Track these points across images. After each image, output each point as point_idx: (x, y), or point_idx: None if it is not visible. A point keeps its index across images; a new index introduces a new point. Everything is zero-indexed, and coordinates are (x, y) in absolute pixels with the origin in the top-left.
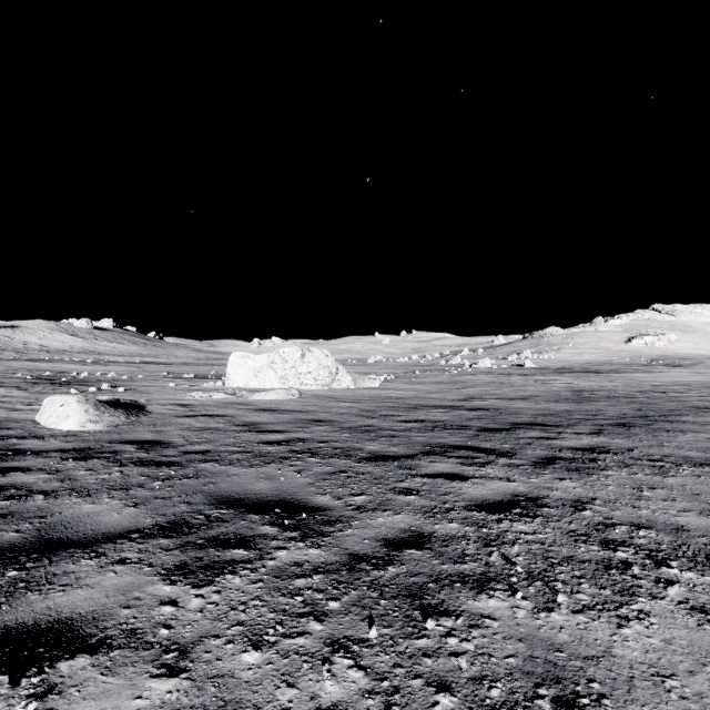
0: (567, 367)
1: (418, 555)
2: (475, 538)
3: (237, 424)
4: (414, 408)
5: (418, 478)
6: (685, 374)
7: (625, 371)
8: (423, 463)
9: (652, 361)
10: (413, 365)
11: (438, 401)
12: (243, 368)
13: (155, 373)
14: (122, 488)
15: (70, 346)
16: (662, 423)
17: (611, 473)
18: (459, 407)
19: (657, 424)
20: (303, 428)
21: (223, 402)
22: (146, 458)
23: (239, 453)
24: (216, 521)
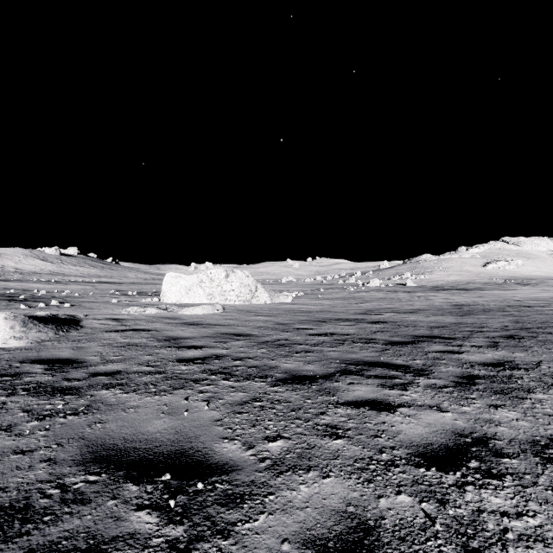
0: (440, 286)
1: None
2: (443, 531)
3: (160, 339)
4: (323, 322)
5: (341, 409)
6: (535, 291)
7: (486, 288)
8: (342, 385)
9: (506, 280)
10: (317, 284)
11: (342, 314)
12: (176, 287)
13: (105, 290)
14: None
15: (40, 269)
16: (544, 335)
17: (541, 396)
18: (362, 320)
19: (540, 336)
20: (221, 343)
21: (154, 316)
22: (46, 383)
23: (149, 374)
24: (72, 503)
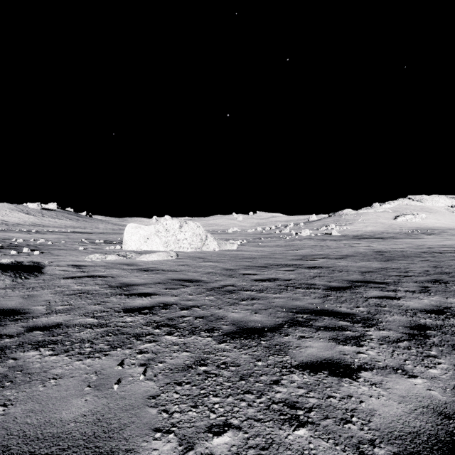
0: (360, 235)
1: None
2: None
3: (113, 286)
4: (265, 267)
5: (297, 374)
6: (440, 239)
7: (399, 237)
8: (292, 340)
9: (413, 231)
10: (258, 234)
11: (282, 260)
12: (136, 236)
13: (76, 239)
14: None
15: (24, 221)
16: None
17: None
18: (300, 266)
19: None
20: (171, 290)
21: (113, 262)
22: None
23: (90, 327)
24: None
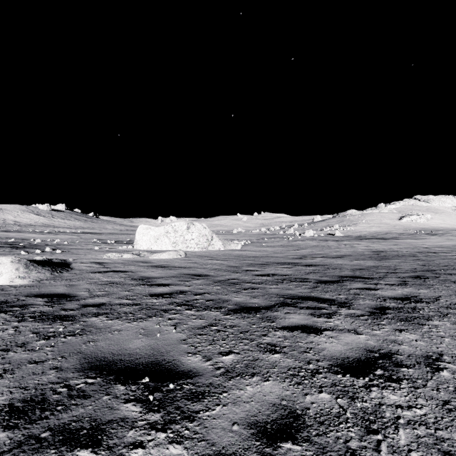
0: (363, 236)
1: (297, 453)
2: (352, 418)
3: (135, 278)
4: (266, 265)
5: (279, 332)
6: (441, 240)
7: (401, 238)
8: (280, 314)
9: (417, 231)
10: (262, 234)
11: (282, 259)
12: (146, 236)
13: (88, 239)
14: (3, 349)
15: (35, 222)
16: (445, 275)
17: (437, 323)
18: (298, 264)
19: (442, 276)
20: (184, 282)
21: (129, 260)
22: (48, 312)
23: (128, 305)
24: (77, 397)
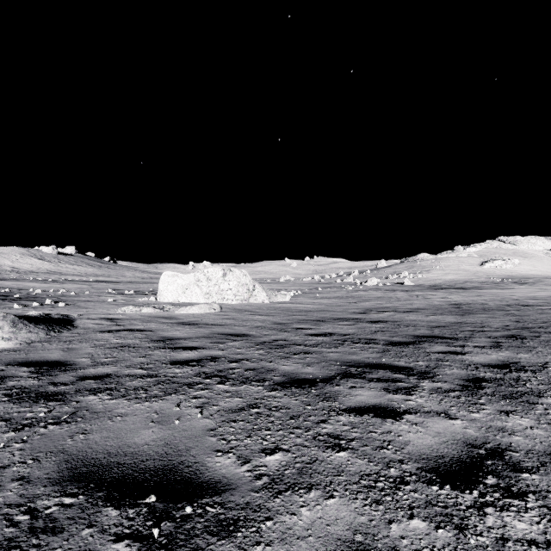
0: (437, 285)
1: None
2: None
3: (154, 339)
4: (321, 321)
5: (343, 416)
6: (533, 290)
7: (484, 287)
8: (343, 389)
9: (503, 279)
10: (315, 283)
11: (341, 313)
12: (173, 286)
13: (102, 289)
14: None
15: (37, 268)
16: (547, 334)
17: None
18: (361, 320)
19: (543, 336)
20: (218, 344)
21: (150, 316)
22: (30, 388)
23: (141, 377)
24: (41, 532)
